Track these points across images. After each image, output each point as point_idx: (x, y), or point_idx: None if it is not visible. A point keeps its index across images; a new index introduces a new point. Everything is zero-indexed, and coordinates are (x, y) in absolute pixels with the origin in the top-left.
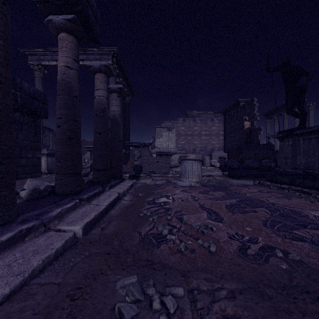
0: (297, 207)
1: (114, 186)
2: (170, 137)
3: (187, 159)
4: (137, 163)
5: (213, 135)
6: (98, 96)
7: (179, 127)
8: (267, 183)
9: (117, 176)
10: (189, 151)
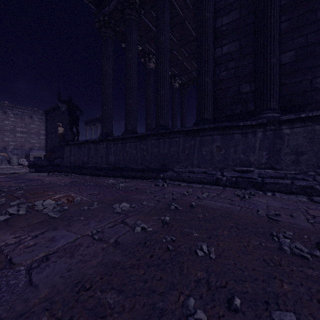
0: (44, 178)
1: None
2: None
3: None
4: None
5: (32, 134)
6: None
7: None
8: (55, 173)
9: None
10: None
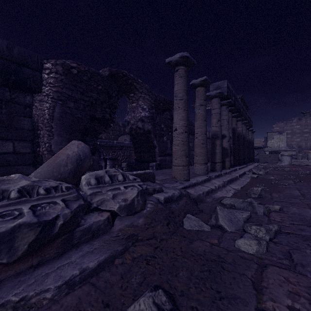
0: None
1: (254, 163)
2: (280, 139)
3: (283, 155)
4: (256, 157)
5: None
6: (249, 138)
7: (293, 126)
8: None
9: (253, 161)
10: (306, 147)
